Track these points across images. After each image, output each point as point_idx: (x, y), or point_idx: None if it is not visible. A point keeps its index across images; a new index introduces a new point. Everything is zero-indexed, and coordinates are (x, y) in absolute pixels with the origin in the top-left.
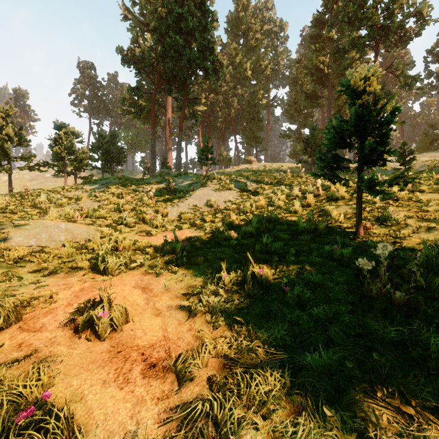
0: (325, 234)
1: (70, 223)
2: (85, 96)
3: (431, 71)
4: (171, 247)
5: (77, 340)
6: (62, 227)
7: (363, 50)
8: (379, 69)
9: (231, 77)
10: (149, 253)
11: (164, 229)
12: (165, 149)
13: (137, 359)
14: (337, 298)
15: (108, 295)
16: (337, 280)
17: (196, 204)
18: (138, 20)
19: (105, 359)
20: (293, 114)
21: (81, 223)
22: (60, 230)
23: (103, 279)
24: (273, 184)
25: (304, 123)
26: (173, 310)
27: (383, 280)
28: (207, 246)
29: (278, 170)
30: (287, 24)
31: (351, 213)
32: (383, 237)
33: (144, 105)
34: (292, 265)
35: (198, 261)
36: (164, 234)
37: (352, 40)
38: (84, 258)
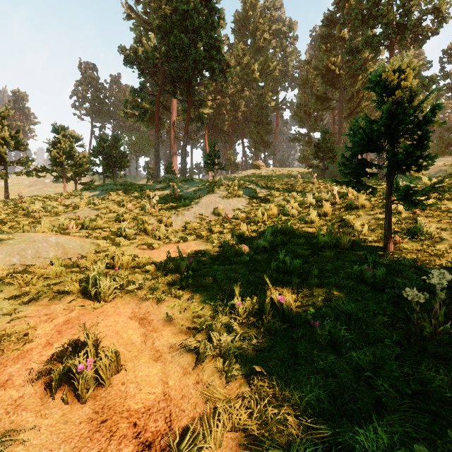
0: (348, 248)
1: (63, 235)
2: (86, 98)
3: (448, 72)
4: (175, 264)
5: (50, 402)
6: (52, 241)
7: (378, 49)
8: (414, 61)
9: (238, 78)
10: (149, 271)
11: (167, 241)
12: (170, 153)
13: (127, 433)
14: (378, 335)
15: (94, 336)
16: (375, 311)
17: (202, 213)
18: (141, 19)
19: (83, 435)
20: (302, 117)
21: (75, 236)
22: (50, 244)
23: (93, 307)
24: (284, 190)
25: (315, 126)
26: (176, 351)
27: (438, 317)
28: (215, 262)
29: (287, 175)
30: (297, 24)
31: (375, 224)
32: (416, 253)
33: (147, 107)
34: (316, 288)
35: (206, 283)
36: (167, 247)
37: (367, 38)
38: (74, 278)
